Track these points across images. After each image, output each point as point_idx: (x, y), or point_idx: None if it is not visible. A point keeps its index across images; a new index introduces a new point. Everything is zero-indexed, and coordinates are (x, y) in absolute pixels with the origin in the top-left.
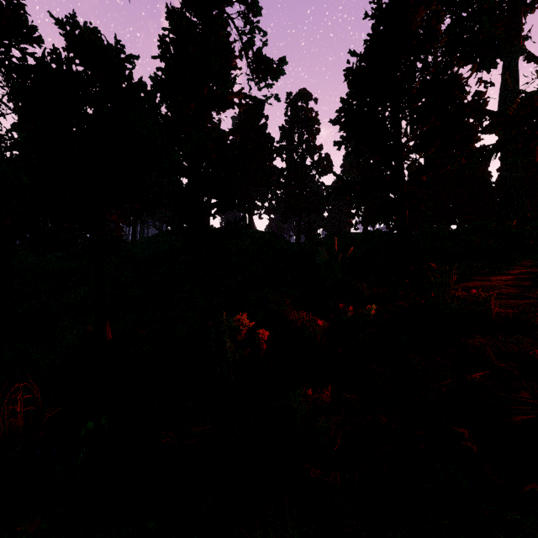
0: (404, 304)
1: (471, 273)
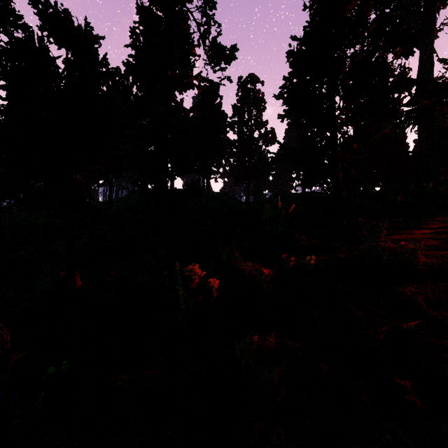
0: (340, 255)
1: (395, 227)
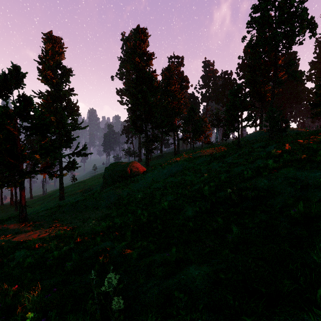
0: None
1: None
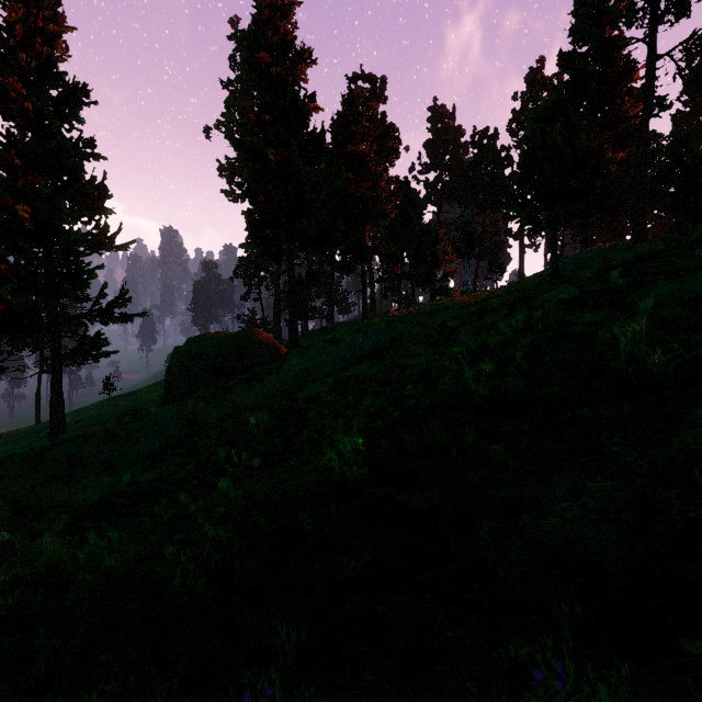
0: None
1: None
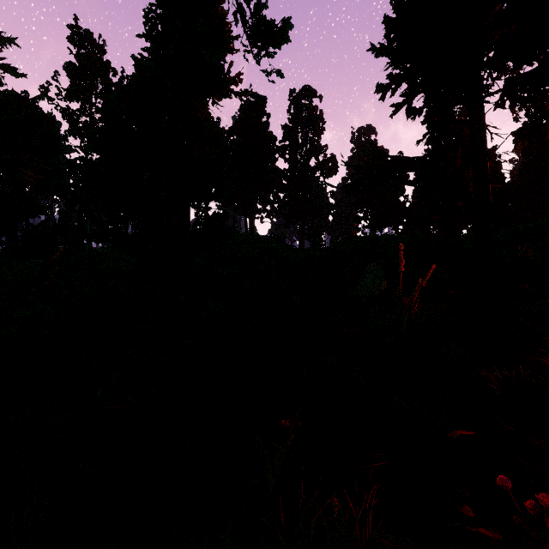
0: None
1: None
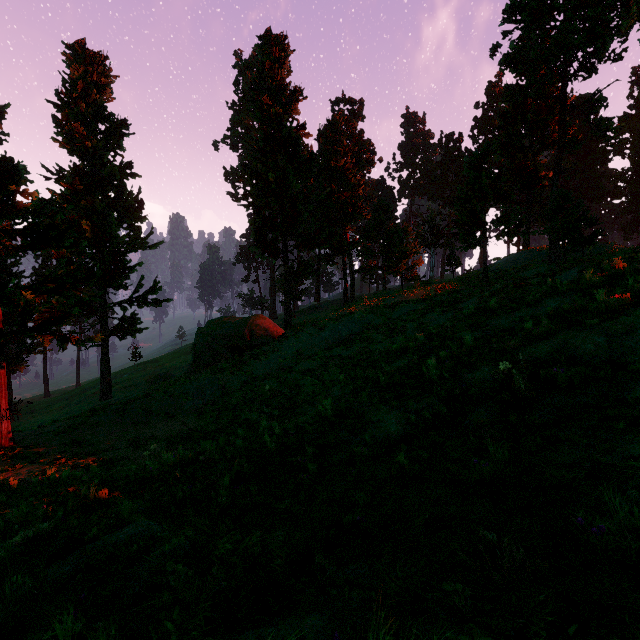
0: None
1: None
